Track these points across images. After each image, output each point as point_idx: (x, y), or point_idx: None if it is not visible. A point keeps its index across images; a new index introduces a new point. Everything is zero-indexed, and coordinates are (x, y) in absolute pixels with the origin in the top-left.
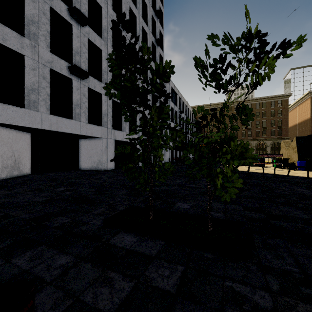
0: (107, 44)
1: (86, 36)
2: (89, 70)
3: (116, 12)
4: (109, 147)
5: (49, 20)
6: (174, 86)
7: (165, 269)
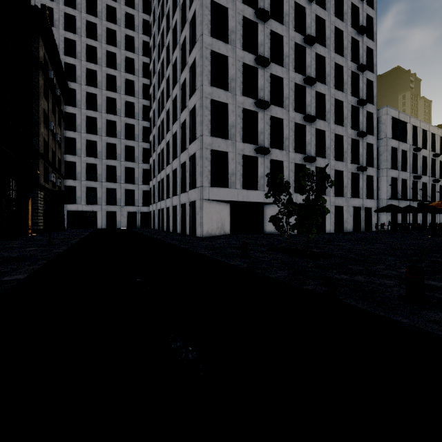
0: (288, 110)
1: (269, 115)
2: (272, 142)
3: (299, 70)
4: None
5: (242, 118)
6: (400, 113)
7: (280, 256)
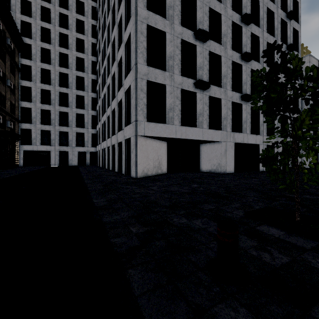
0: (226, 47)
1: (207, 50)
2: (210, 79)
3: (236, 10)
4: (228, 151)
5: (180, 50)
6: None
7: None
